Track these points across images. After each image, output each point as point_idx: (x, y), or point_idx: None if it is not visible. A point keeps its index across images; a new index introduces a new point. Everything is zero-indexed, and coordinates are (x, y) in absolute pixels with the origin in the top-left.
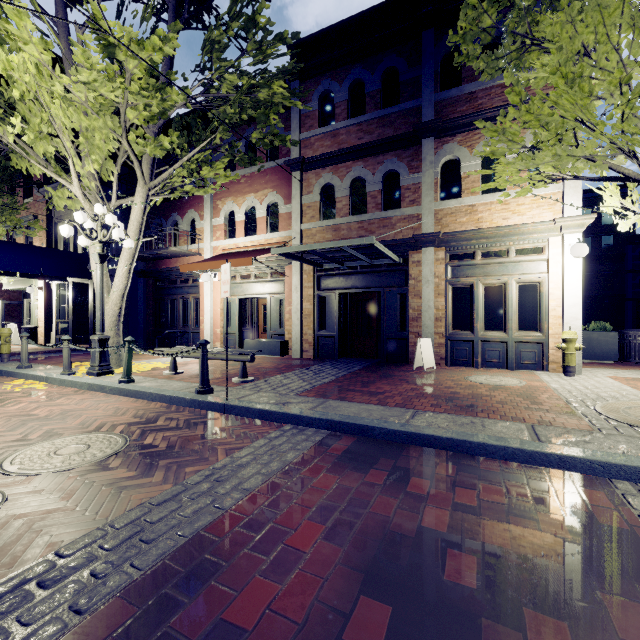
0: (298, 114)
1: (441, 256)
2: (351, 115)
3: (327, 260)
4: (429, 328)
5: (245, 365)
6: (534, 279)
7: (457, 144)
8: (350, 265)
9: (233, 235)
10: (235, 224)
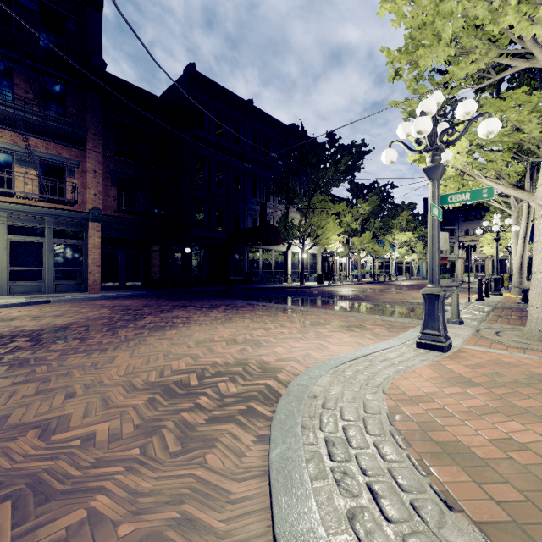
0: None
1: None
2: None
3: None
4: None
5: (525, 295)
6: None
7: None
8: None
9: None
10: None
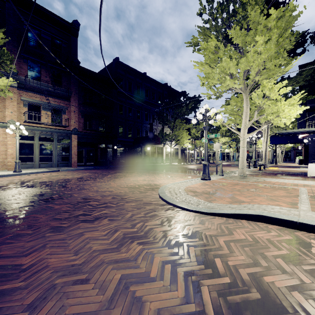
0: None
1: None
2: None
3: None
4: None
5: (260, 167)
6: None
7: None
8: None
9: None
10: None
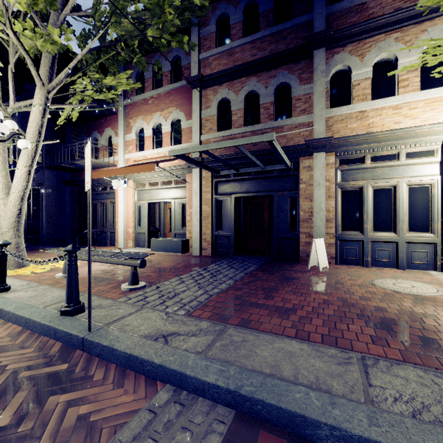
0: (197, 36)
1: (331, 161)
2: (245, 35)
3: (223, 167)
4: (320, 229)
5: (136, 270)
6: (426, 181)
7: (347, 54)
8: (244, 171)
9: (143, 149)
10: (144, 139)
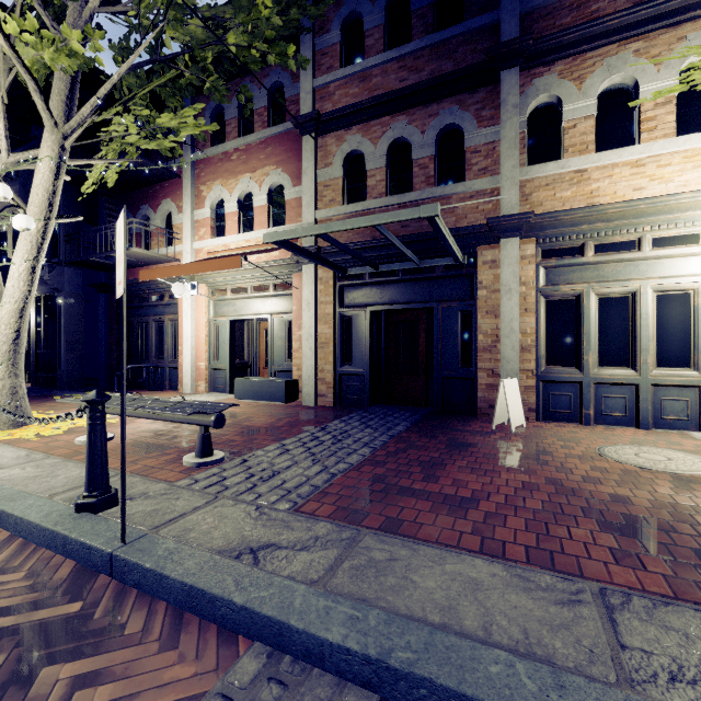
0: (311, 50)
1: (530, 251)
2: (389, 48)
3: (353, 263)
4: (512, 363)
5: (208, 432)
6: (685, 285)
7: (556, 76)
8: (388, 269)
9: (223, 233)
10: (225, 218)
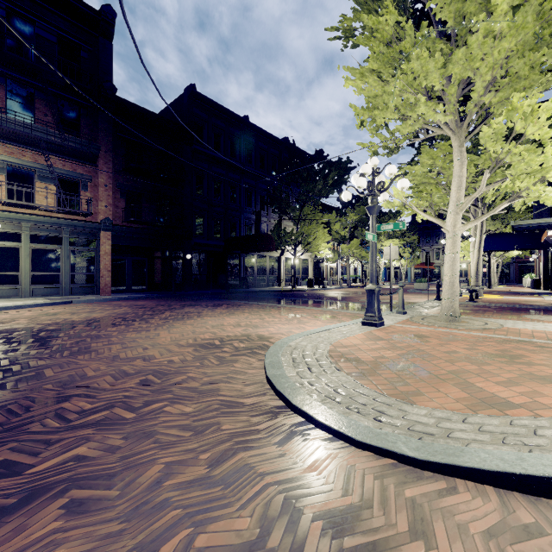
0: None
1: None
2: None
3: None
4: None
5: (471, 295)
6: None
7: None
8: None
9: None
10: None
